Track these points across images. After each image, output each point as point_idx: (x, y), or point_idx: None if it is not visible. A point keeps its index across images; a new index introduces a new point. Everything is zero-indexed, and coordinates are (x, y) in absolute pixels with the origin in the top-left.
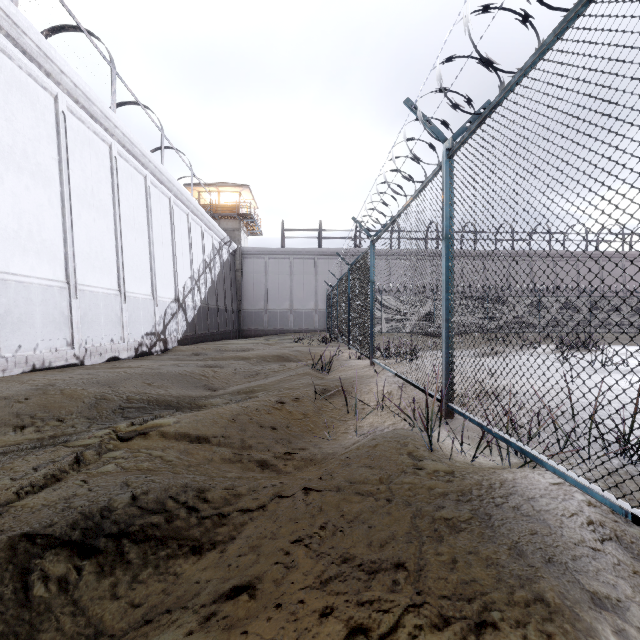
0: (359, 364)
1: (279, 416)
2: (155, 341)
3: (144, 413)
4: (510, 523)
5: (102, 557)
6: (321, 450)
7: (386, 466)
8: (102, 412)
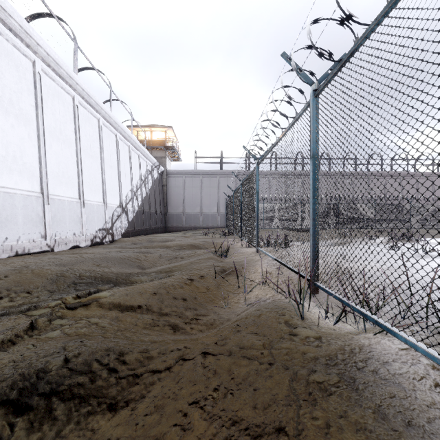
0: (248, 251)
1: (189, 290)
2: (105, 234)
3: (91, 287)
4: (371, 386)
5: (33, 414)
6: (219, 316)
7: (268, 333)
8: (60, 286)
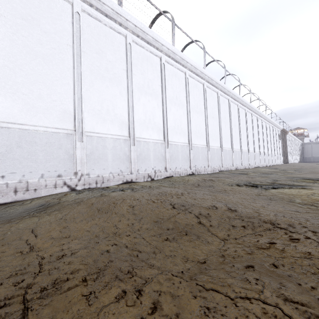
0: None
1: None
2: (298, 162)
3: None
4: None
5: None
6: None
7: None
8: None
